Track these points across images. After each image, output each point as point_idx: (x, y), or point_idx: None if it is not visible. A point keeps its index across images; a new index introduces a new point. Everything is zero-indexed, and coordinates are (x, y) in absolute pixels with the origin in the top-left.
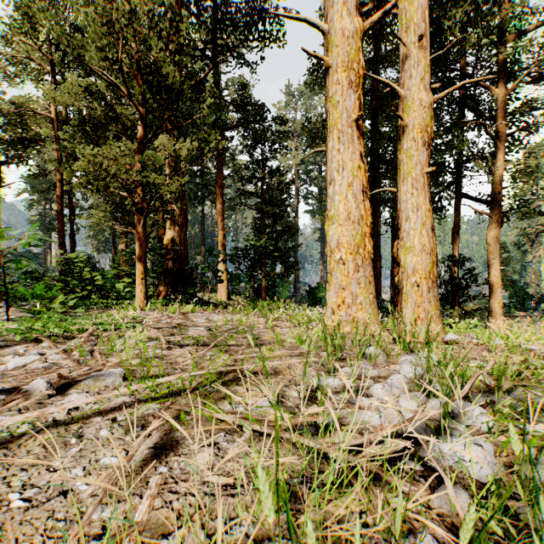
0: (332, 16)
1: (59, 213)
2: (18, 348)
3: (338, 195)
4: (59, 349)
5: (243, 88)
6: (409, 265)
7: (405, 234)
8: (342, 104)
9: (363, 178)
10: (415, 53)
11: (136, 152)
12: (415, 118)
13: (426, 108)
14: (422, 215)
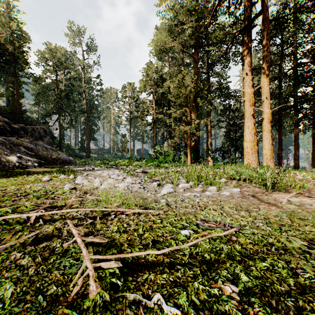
0: (245, 88)
1: (155, 137)
2: None
3: (247, 134)
4: (188, 167)
5: (219, 83)
6: (264, 153)
7: (263, 145)
8: (248, 111)
9: (254, 129)
10: (265, 101)
11: (188, 122)
12: (266, 116)
13: (268, 114)
14: (268, 140)
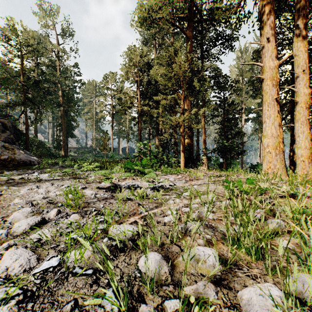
0: (265, 60)
1: (140, 133)
2: (170, 175)
3: (267, 127)
4: (186, 175)
5: (216, 70)
6: (298, 154)
7: (297, 142)
8: (269, 93)
9: (279, 120)
10: (301, 75)
11: (181, 113)
12: (301, 99)
13: (306, 95)
14: (305, 135)
